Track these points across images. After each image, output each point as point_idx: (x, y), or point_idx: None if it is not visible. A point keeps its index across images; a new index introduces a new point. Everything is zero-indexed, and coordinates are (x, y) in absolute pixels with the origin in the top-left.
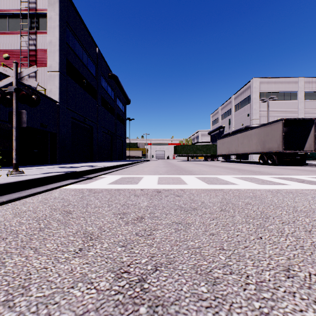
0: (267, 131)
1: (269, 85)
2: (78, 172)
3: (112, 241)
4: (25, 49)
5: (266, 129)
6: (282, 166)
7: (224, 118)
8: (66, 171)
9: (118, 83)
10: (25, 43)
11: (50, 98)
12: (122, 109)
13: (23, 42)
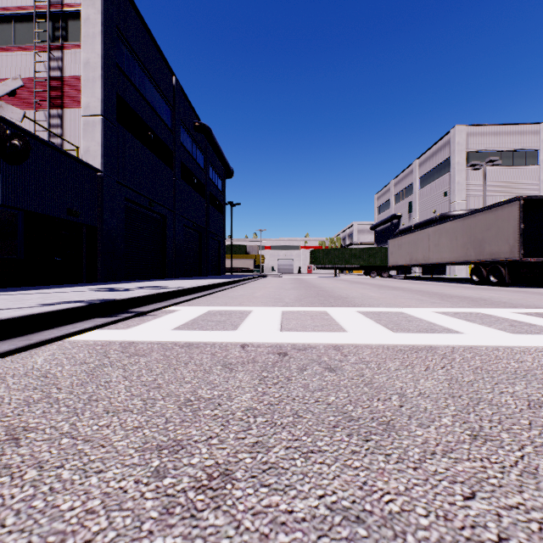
0: (488, 220)
1: (486, 138)
2: (120, 301)
3: None
4: (43, 76)
5: (486, 217)
6: (518, 287)
7: (401, 201)
8: (94, 300)
9: (211, 139)
10: (43, 66)
11: (85, 164)
12: (218, 187)
13: (41, 64)
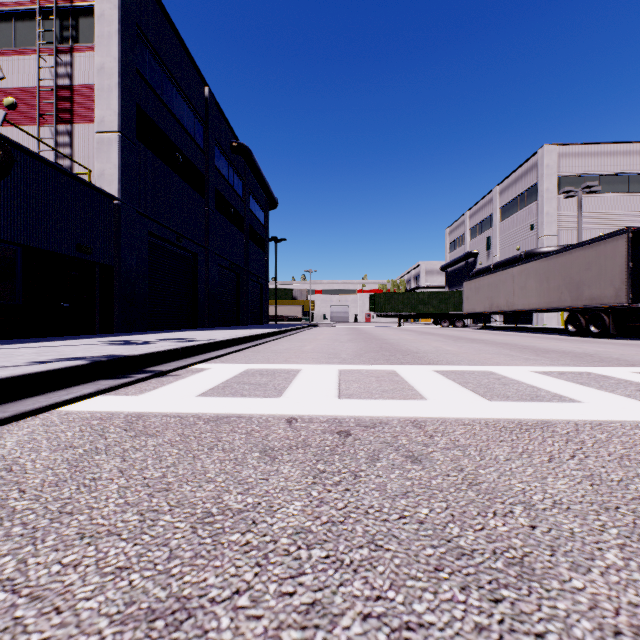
0: (588, 258)
1: (581, 160)
2: (134, 358)
3: None
4: (49, 85)
5: (585, 254)
6: (625, 339)
7: (478, 236)
8: (100, 356)
9: (251, 162)
10: (49, 72)
11: (98, 190)
12: (260, 219)
13: (46, 70)
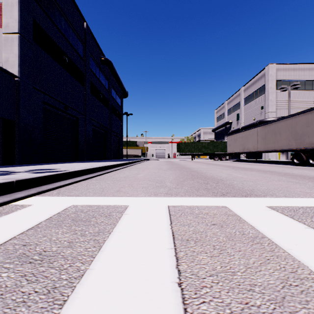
0: (308, 120)
1: (288, 72)
2: None
3: None
4: None
5: (306, 117)
6: None
7: (232, 113)
8: None
9: (112, 70)
10: None
11: (0, 69)
12: (118, 103)
13: None
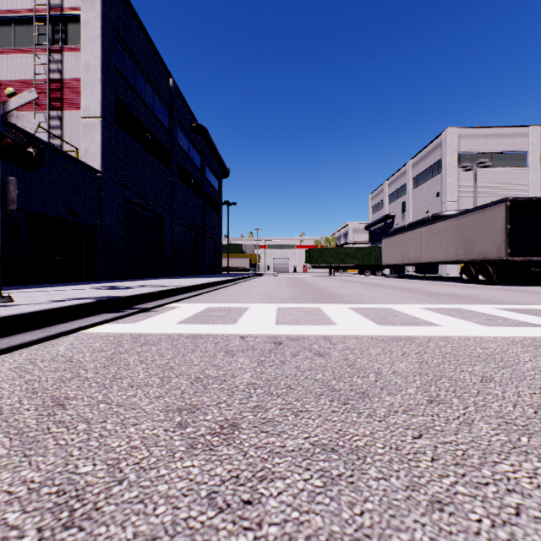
0: (477, 221)
1: (476, 140)
2: (125, 298)
3: (128, 534)
4: (43, 78)
5: (475, 217)
6: (505, 285)
7: (395, 201)
8: (101, 297)
9: (207, 140)
10: (43, 68)
11: (85, 165)
12: (215, 187)
13: (40, 66)
